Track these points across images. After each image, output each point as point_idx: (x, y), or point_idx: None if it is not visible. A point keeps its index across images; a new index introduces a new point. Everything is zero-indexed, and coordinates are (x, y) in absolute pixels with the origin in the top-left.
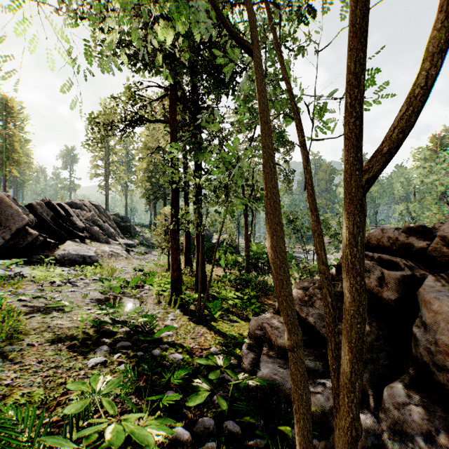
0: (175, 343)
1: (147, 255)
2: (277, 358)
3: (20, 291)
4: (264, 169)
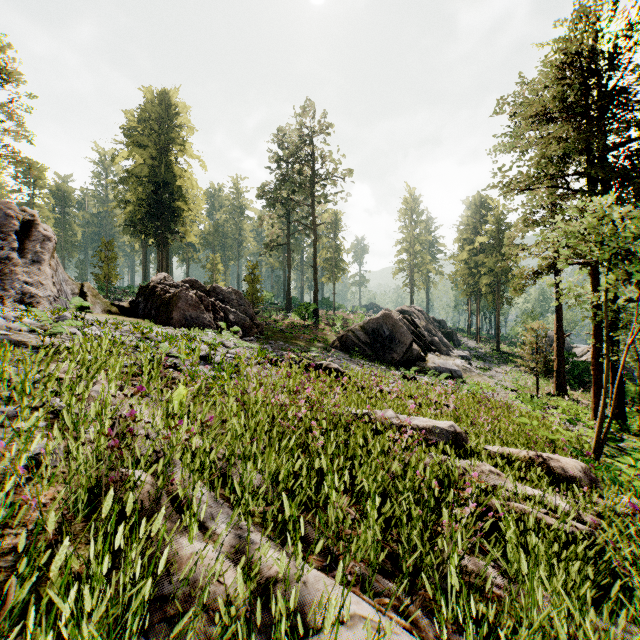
0: None
1: (491, 372)
2: None
3: None
4: None
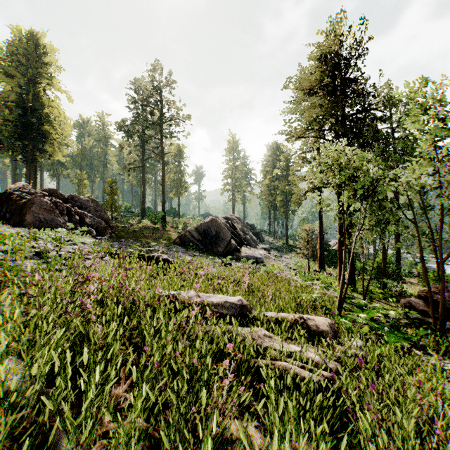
0: None
1: (282, 258)
2: (419, 314)
3: None
4: (421, 252)
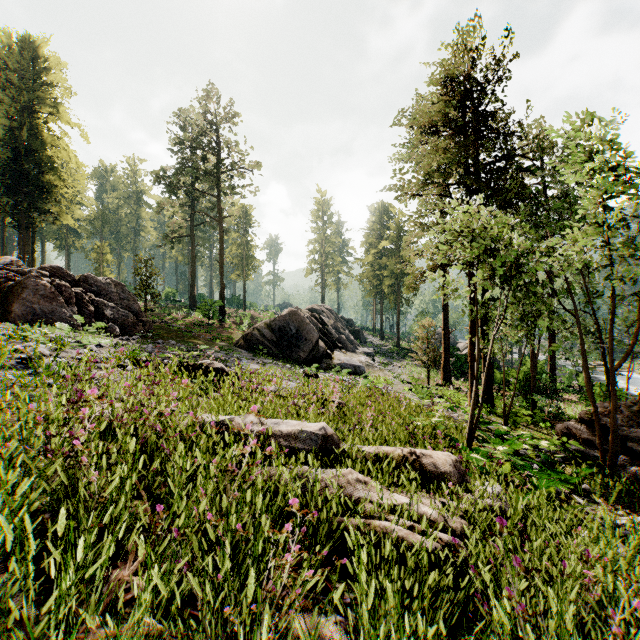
0: None
1: (391, 367)
2: (581, 445)
3: None
4: (584, 358)
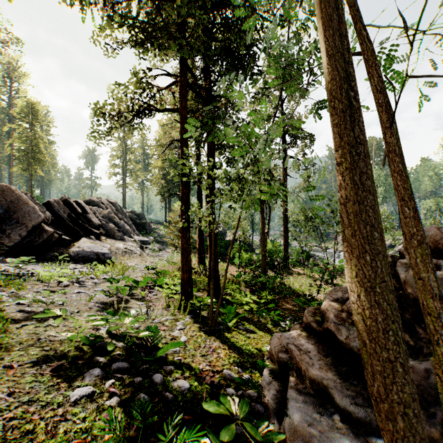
0: (182, 363)
1: (161, 252)
2: (309, 395)
3: (21, 293)
4: (343, 100)
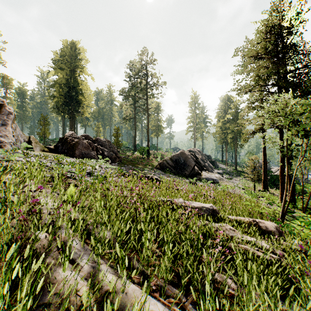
0: None
1: (232, 180)
2: None
3: None
4: None
